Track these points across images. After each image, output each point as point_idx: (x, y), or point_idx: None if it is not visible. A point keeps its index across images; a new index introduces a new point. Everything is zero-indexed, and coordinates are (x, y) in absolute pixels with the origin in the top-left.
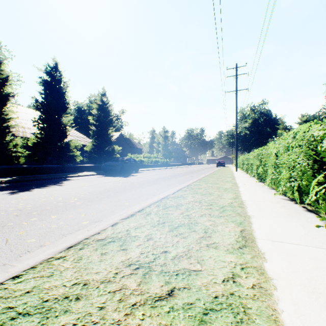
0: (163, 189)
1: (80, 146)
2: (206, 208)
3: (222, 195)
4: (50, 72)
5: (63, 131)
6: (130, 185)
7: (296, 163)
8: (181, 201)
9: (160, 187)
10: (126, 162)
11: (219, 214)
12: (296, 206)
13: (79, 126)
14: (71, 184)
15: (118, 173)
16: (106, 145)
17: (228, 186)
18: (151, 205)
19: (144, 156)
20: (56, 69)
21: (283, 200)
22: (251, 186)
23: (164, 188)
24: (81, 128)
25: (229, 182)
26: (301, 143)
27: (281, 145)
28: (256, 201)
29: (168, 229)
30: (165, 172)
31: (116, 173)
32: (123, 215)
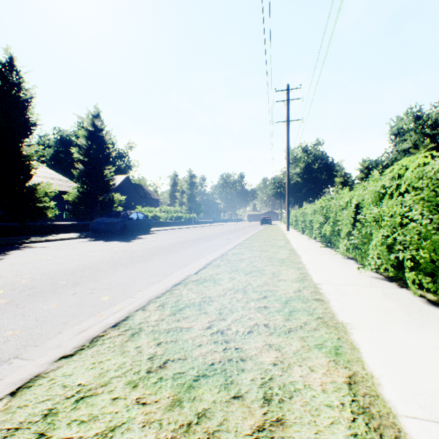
0: (182, 263)
1: (54, 193)
2: (257, 306)
3: (280, 273)
4: None
5: (24, 167)
6: (127, 256)
7: (405, 219)
8: (209, 290)
9: (177, 258)
10: (130, 219)
11: (285, 323)
12: (406, 293)
13: (62, 165)
14: (21, 257)
15: (118, 236)
16: (100, 192)
17: (284, 254)
18: (148, 304)
19: (161, 210)
20: (10, 67)
21: (379, 281)
22: (317, 254)
23: (185, 260)
24: (65, 168)
25: (284, 248)
26: (421, 184)
27: (368, 192)
28: (339, 285)
29: (171, 395)
30: (190, 233)
31: (115, 235)
32: (71, 343)
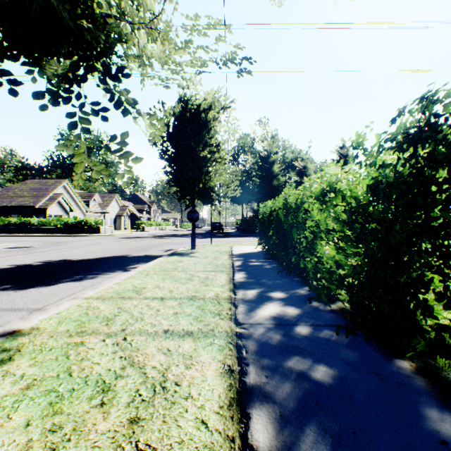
0: None
1: None
2: None
3: None
4: (338, 152)
5: None
6: None
7: None
8: None
9: None
10: None
11: None
12: None
13: None
14: None
15: None
16: None
17: None
18: None
19: None
20: (342, 148)
21: None
22: None
23: None
24: None
25: None
26: None
27: None
28: None
29: None
30: None
31: None
32: None
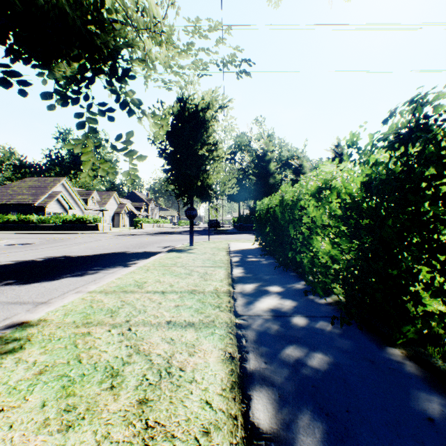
0: None
1: None
2: None
3: None
4: (333, 150)
5: None
6: None
7: None
8: None
9: None
10: None
11: None
12: None
13: None
14: None
15: None
16: None
17: None
18: None
19: None
20: (338, 146)
21: None
22: None
23: None
24: None
25: None
26: None
27: None
28: None
29: None
30: None
31: None
32: None
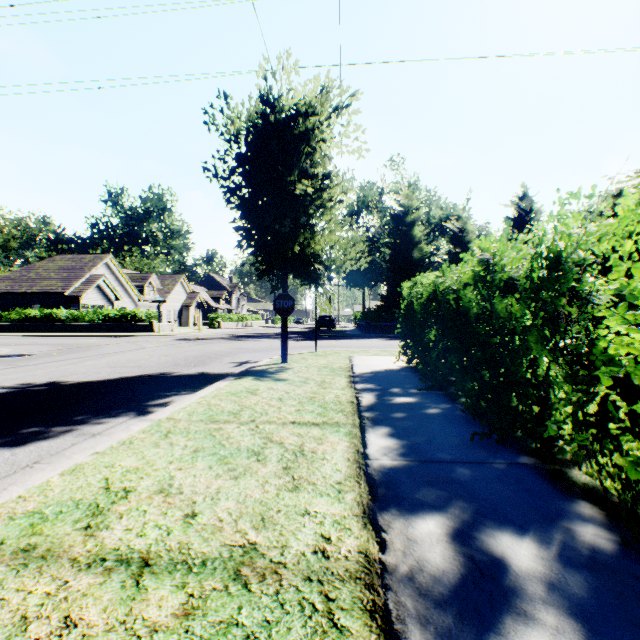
0: None
1: None
2: None
3: None
4: (516, 205)
5: None
6: None
7: None
8: None
9: None
10: None
11: None
12: None
13: None
14: None
15: None
16: None
17: None
18: None
19: None
20: (523, 198)
21: None
22: None
23: None
24: None
25: None
26: None
27: None
28: None
29: None
30: None
31: None
32: None
